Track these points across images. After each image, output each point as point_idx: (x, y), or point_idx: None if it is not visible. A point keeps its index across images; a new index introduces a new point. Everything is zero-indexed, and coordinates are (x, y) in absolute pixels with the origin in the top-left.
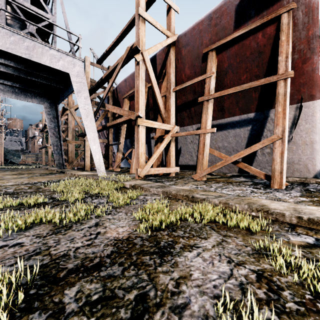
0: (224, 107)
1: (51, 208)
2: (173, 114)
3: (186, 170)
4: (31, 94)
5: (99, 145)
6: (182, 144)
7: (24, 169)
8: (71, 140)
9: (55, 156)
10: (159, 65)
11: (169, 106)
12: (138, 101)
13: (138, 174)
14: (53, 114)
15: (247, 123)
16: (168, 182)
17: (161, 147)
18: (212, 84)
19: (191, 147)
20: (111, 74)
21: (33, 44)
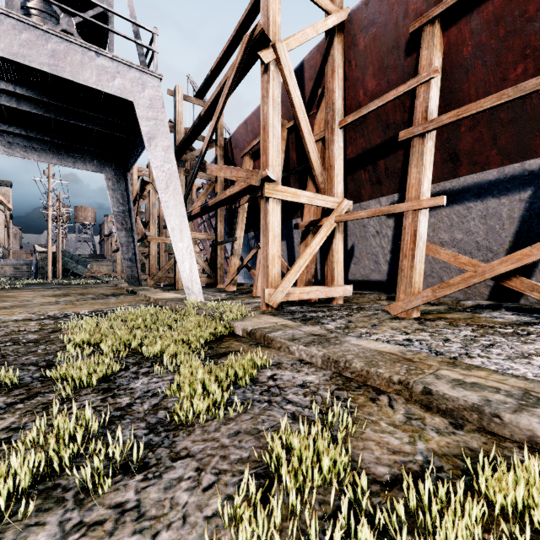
0: (459, 152)
1: (0, 411)
2: (339, 176)
3: (364, 290)
4: (84, 156)
5: (191, 242)
6: (357, 238)
7: (80, 286)
8: (155, 235)
9: (125, 264)
10: (310, 80)
11: (330, 158)
12: (266, 148)
13: (266, 300)
14: (121, 190)
15: (521, 183)
16: (331, 322)
17: (314, 243)
18: (432, 97)
19: (377, 245)
20: (216, 105)
21: (64, 46)
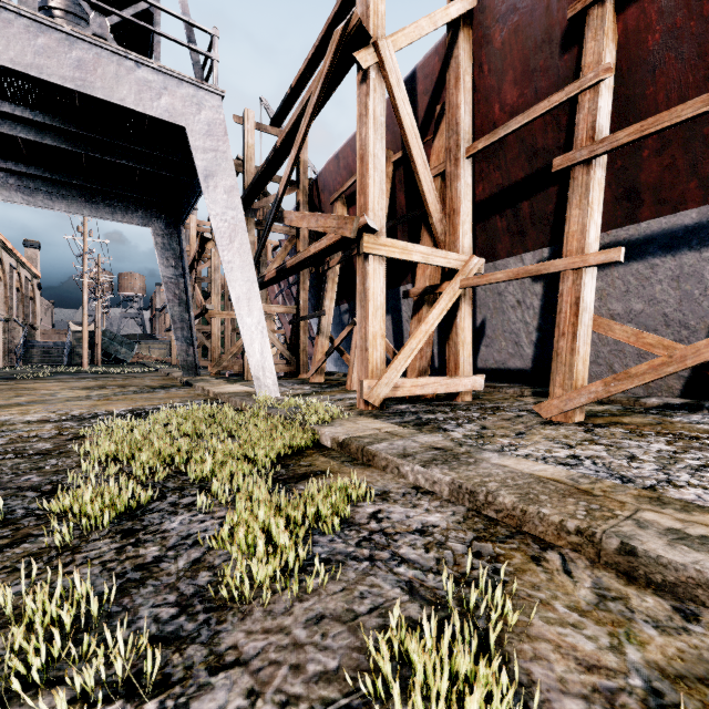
0: (640, 186)
1: None
2: (466, 224)
3: (498, 382)
4: (125, 205)
5: (263, 316)
6: (490, 310)
7: (122, 375)
8: (218, 309)
9: (179, 347)
10: (425, 94)
11: (454, 200)
12: (364, 187)
13: (364, 396)
14: (173, 249)
15: None
16: (457, 427)
17: (431, 317)
18: (602, 108)
19: (517, 319)
20: (296, 131)
21: (94, 54)
